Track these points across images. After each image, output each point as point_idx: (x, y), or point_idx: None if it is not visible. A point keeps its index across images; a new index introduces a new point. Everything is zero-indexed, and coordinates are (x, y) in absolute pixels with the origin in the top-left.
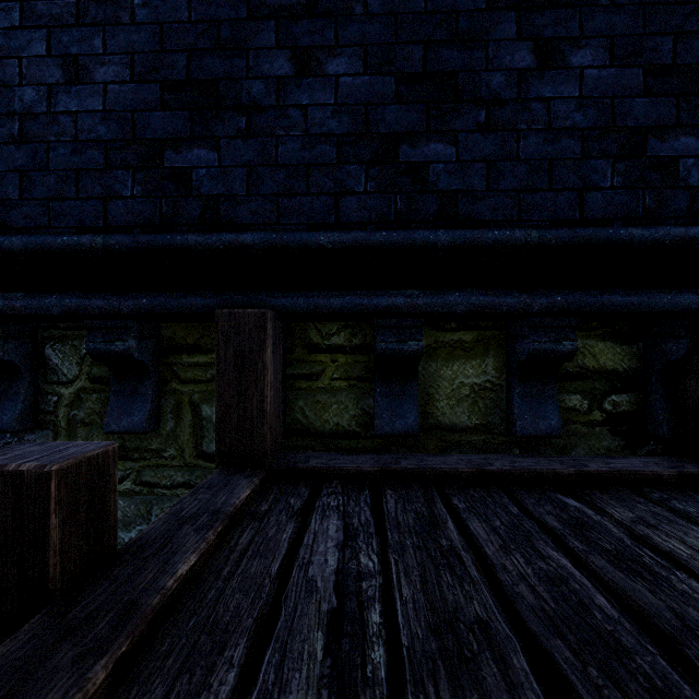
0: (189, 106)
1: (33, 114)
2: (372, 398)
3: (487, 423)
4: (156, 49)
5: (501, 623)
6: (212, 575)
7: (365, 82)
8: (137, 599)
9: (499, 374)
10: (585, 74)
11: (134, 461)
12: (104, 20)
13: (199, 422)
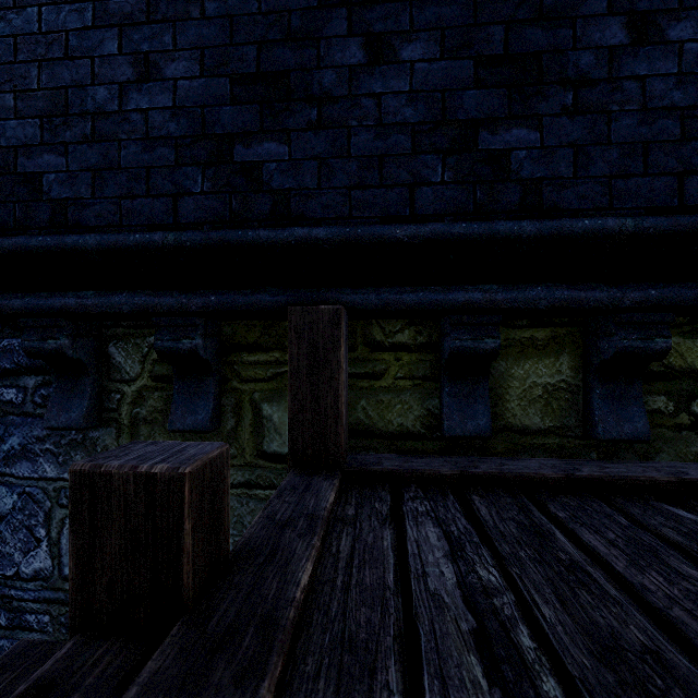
0: (259, 99)
1: (105, 113)
2: (438, 398)
3: (562, 425)
4: (226, 43)
5: (675, 653)
6: (326, 584)
7: (442, 67)
8: (271, 611)
9: (575, 373)
10: (685, 49)
11: None
12: (174, 16)
13: (259, 421)
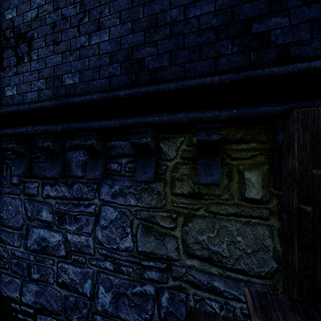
0: None
1: (176, 21)
2: None
3: None
4: None
5: None
6: None
7: None
8: None
9: None
10: None
11: (205, 200)
12: None
13: (242, 181)
